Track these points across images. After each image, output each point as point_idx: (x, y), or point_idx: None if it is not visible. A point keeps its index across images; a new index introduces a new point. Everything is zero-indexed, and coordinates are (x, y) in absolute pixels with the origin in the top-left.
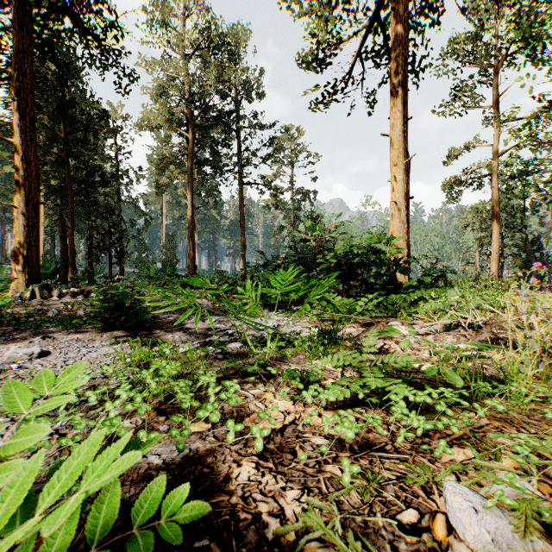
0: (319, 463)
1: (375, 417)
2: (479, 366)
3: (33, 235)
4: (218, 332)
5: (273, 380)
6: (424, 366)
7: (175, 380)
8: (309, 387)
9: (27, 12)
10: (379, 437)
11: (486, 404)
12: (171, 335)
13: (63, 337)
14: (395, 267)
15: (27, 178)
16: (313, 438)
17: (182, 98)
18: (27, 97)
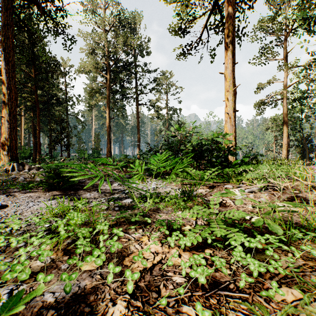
0: (177, 302)
1: (221, 260)
2: (286, 216)
3: (13, 133)
4: (119, 192)
5: (149, 226)
6: (253, 219)
7: (80, 228)
8: (172, 234)
9: (10, 2)
10: (223, 276)
11: (298, 246)
12: (88, 194)
13: (21, 195)
14: (228, 152)
15: (10, 100)
16: (174, 277)
17: (103, 55)
18: (10, 52)
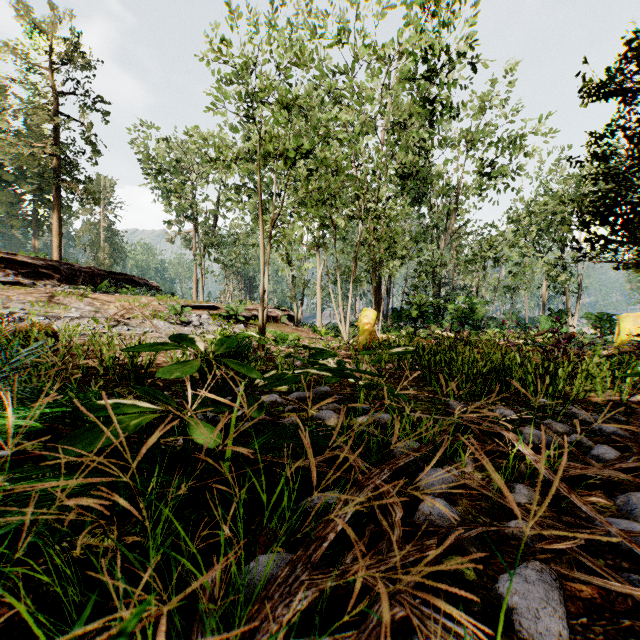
0: None
1: None
2: None
3: None
4: None
5: None
6: None
7: None
8: None
9: None
10: None
11: None
12: None
13: None
14: None
15: None
16: None
17: None
18: None
